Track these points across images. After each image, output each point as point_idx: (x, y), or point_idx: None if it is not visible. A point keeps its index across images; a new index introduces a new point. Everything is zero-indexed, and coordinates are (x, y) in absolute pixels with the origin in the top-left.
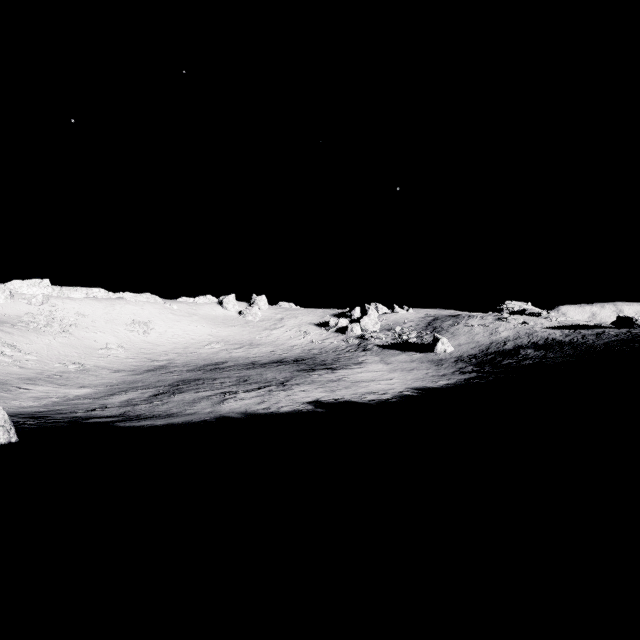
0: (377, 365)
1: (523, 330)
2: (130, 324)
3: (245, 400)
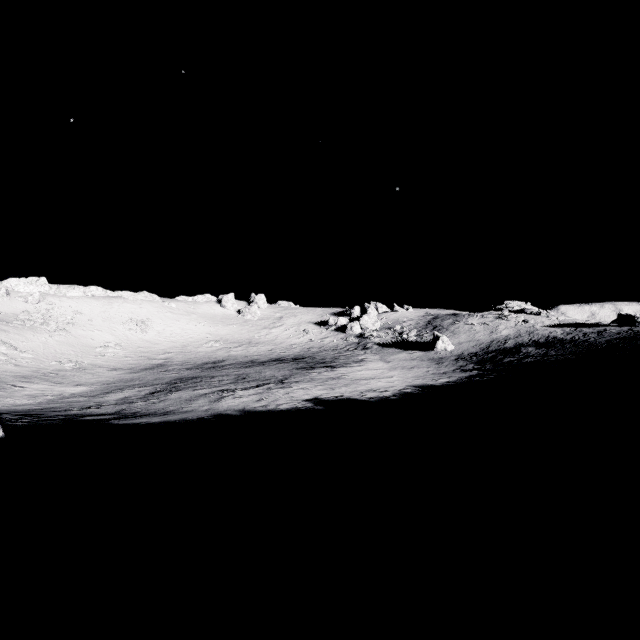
0: (377, 363)
1: (524, 328)
2: (128, 322)
3: (243, 398)
